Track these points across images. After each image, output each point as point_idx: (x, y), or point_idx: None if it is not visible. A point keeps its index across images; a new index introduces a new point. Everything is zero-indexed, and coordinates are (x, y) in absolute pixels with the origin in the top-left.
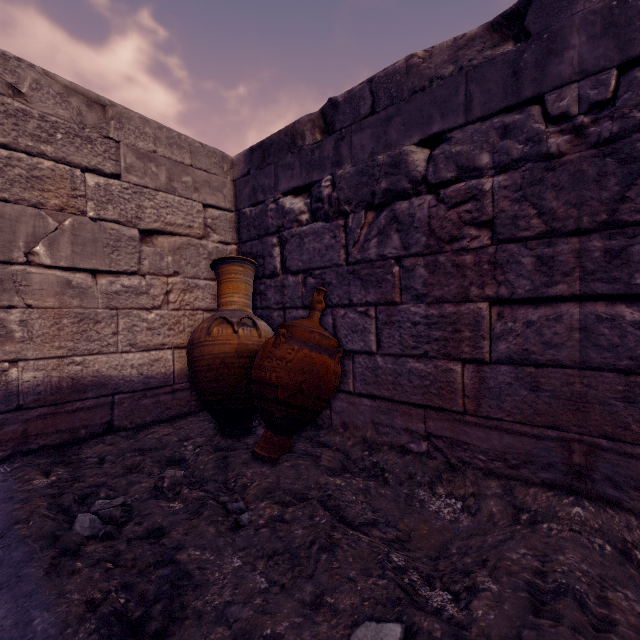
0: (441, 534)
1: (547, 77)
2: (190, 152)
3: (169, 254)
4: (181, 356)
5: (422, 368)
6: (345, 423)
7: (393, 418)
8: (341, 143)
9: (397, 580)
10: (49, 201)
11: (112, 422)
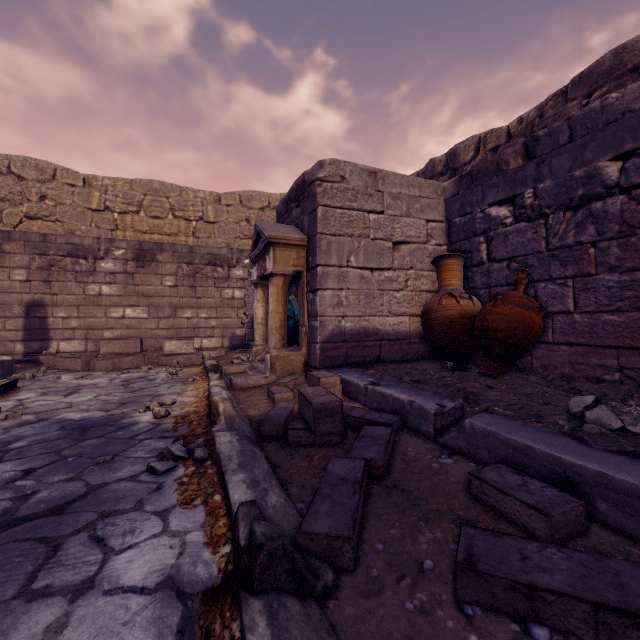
0: None
1: None
2: (418, 187)
3: (407, 256)
4: (413, 321)
5: (615, 320)
6: (544, 366)
7: (589, 358)
8: (541, 165)
9: None
10: (355, 232)
11: (380, 357)
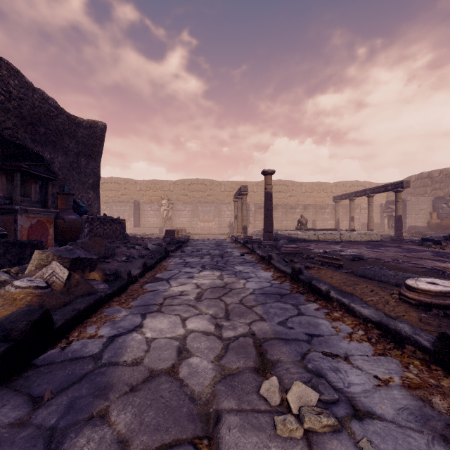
0: None
1: None
2: (426, 199)
3: (423, 212)
4: (424, 224)
5: None
6: None
7: None
8: None
9: None
10: (413, 209)
11: (418, 230)
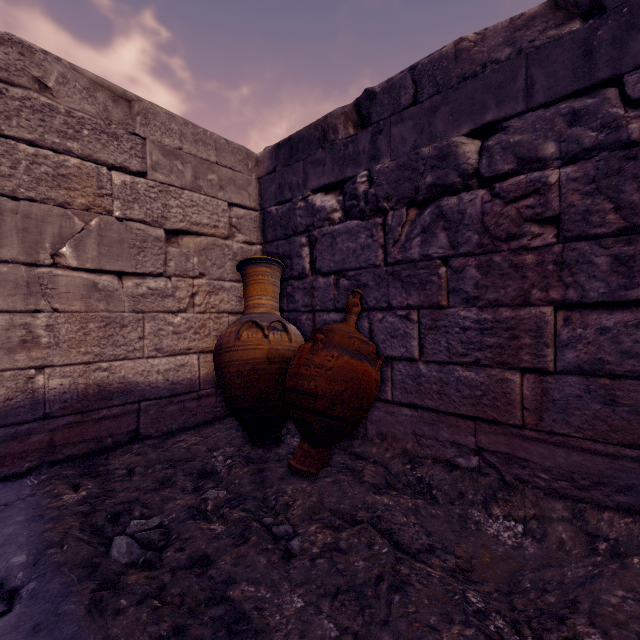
0: (506, 563)
1: (627, 56)
2: (215, 149)
3: (194, 255)
4: (206, 361)
5: (472, 377)
6: (382, 433)
7: (437, 430)
8: (378, 136)
9: (482, 627)
10: (75, 200)
11: (138, 430)
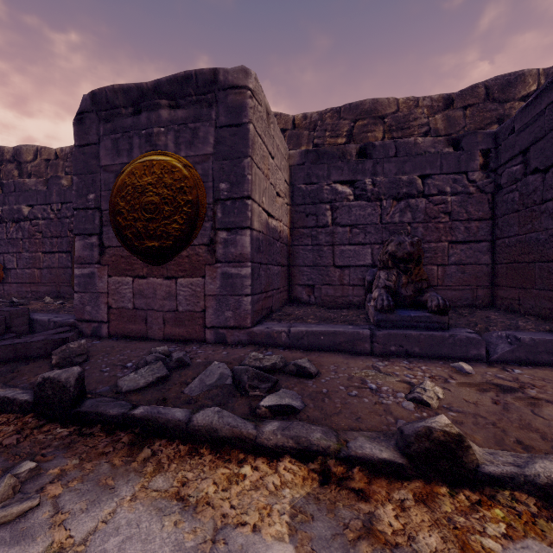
0: None
1: (51, 200)
2: None
3: None
4: None
5: (29, 272)
6: (9, 294)
7: (23, 289)
8: (6, 197)
9: None
10: None
11: None
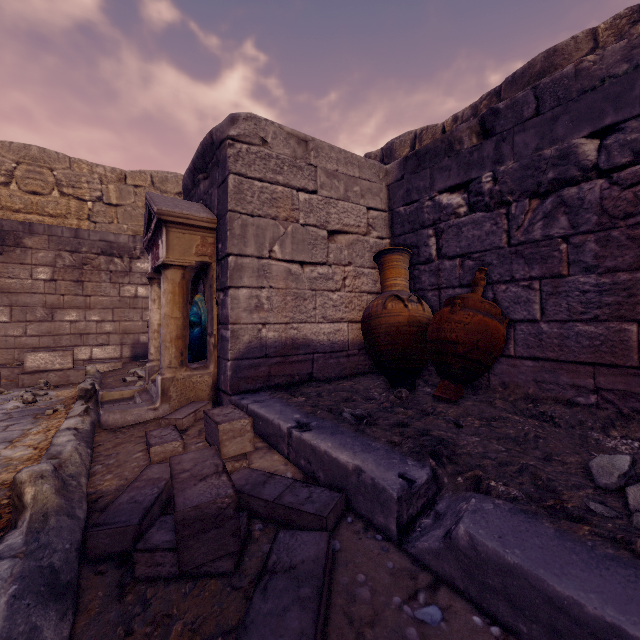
0: None
1: None
2: (358, 167)
3: (345, 248)
4: (352, 329)
5: (591, 331)
6: (504, 383)
7: (557, 376)
8: (502, 144)
9: None
10: (280, 214)
11: (312, 374)
